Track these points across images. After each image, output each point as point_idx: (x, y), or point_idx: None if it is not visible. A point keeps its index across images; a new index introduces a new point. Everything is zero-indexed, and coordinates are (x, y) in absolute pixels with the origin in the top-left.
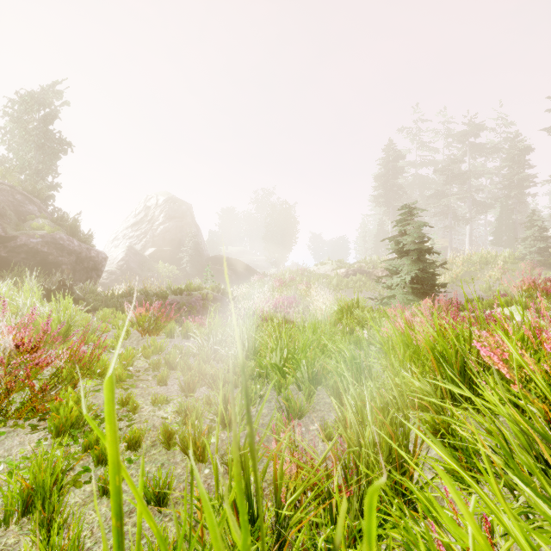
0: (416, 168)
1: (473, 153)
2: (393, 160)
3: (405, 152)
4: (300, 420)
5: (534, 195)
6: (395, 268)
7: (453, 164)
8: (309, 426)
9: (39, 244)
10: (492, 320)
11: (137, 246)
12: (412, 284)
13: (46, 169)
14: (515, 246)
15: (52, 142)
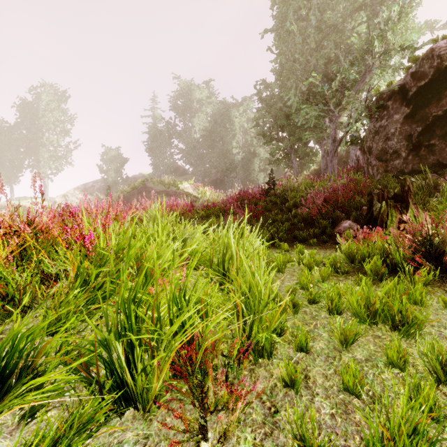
0: None
1: None
2: None
3: None
4: None
5: None
6: None
7: None
8: None
9: None
10: None
11: None
12: None
13: None
14: None
15: None
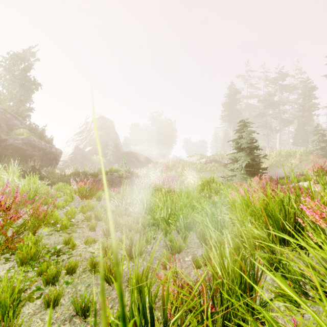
0: (247, 99)
1: (281, 90)
2: (233, 94)
3: (241, 90)
4: (179, 254)
5: (318, 115)
6: (236, 158)
7: (269, 97)
8: (185, 258)
9: (20, 144)
10: (303, 190)
11: (80, 146)
12: (246, 168)
13: (25, 99)
14: (306, 146)
15: (29, 83)
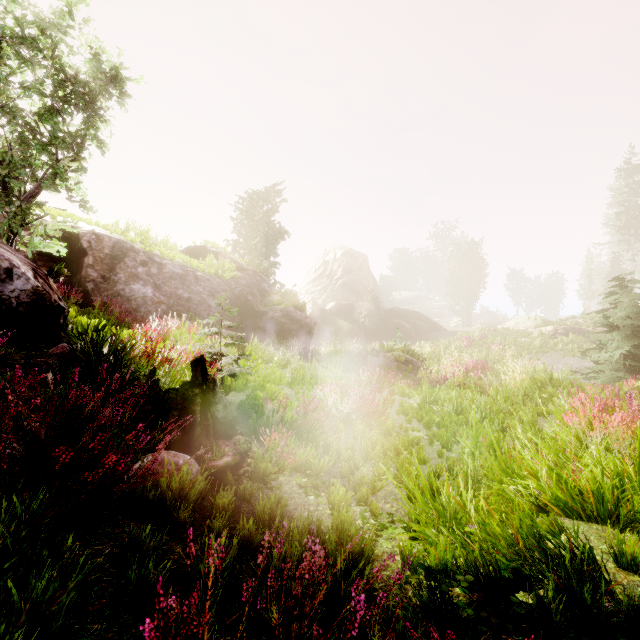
0: None
1: None
2: (634, 174)
3: None
4: None
5: None
6: (602, 343)
7: None
8: None
9: (279, 317)
10: None
11: (318, 301)
12: (625, 360)
13: (266, 250)
14: None
15: (270, 228)
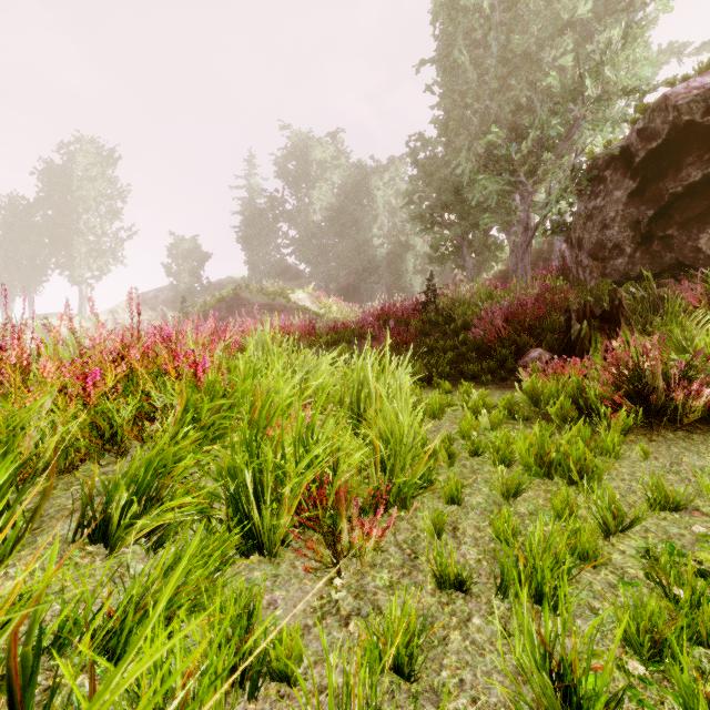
0: None
1: None
2: None
3: None
4: None
5: None
6: None
7: None
8: None
9: None
10: None
11: None
12: None
13: None
14: None
15: None
